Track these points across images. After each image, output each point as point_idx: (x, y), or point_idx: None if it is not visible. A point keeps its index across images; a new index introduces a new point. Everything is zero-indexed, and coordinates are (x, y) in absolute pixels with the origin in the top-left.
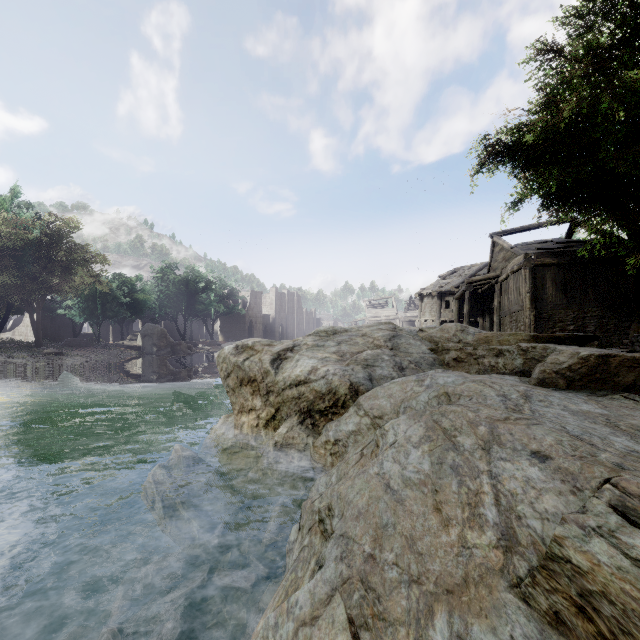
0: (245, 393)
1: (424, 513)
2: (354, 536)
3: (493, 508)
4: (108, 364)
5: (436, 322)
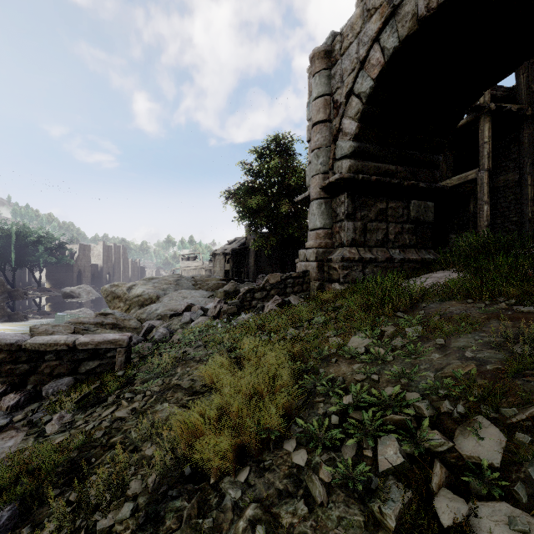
0: (116, 302)
1: None
2: None
3: None
4: None
5: (223, 271)
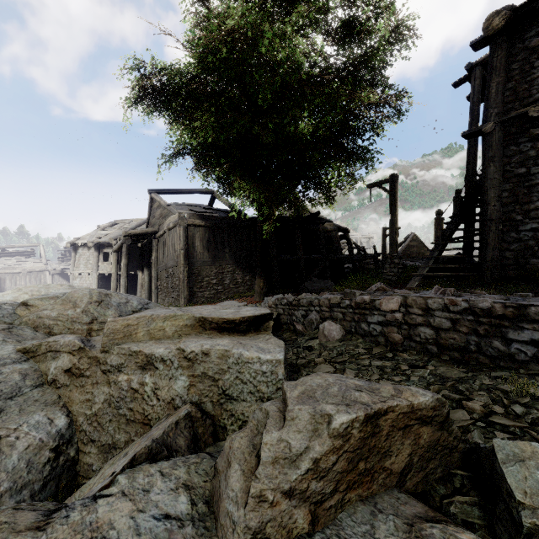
0: None
1: None
2: None
3: None
4: None
5: (93, 275)
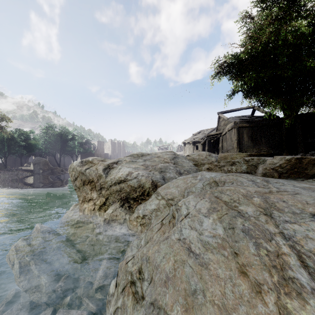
0: (86, 189)
1: (231, 277)
2: (164, 305)
3: (302, 271)
4: (10, 179)
5: None
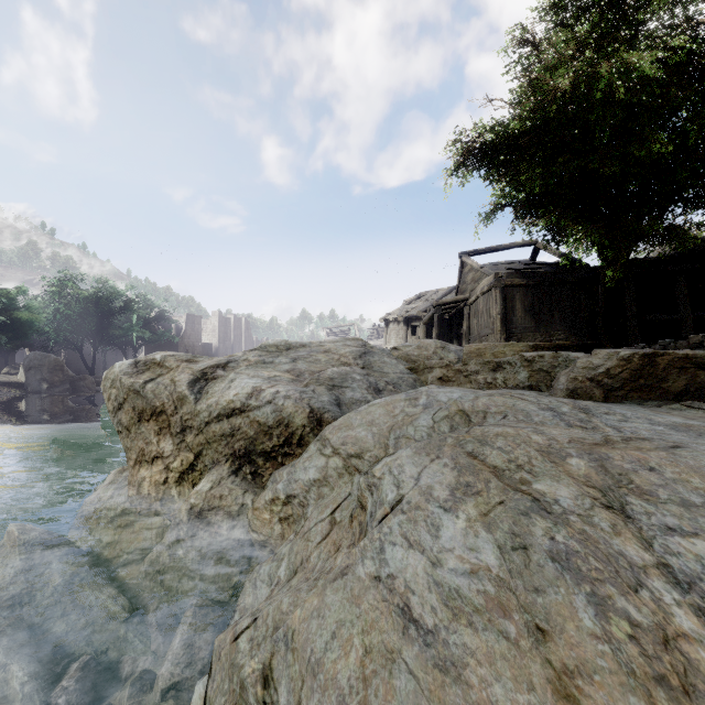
0: (147, 432)
1: None
2: None
3: None
4: None
5: None
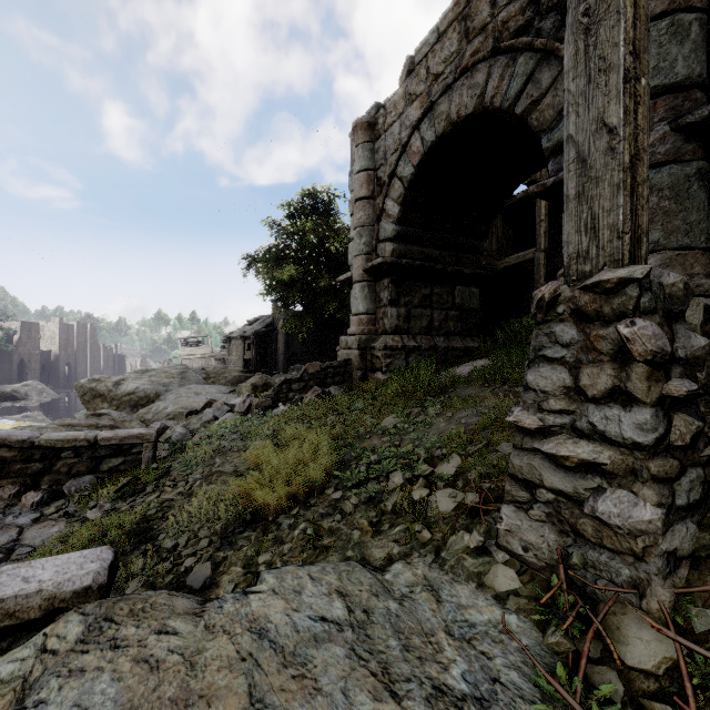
0: (97, 402)
1: None
2: None
3: None
4: None
5: (241, 360)
